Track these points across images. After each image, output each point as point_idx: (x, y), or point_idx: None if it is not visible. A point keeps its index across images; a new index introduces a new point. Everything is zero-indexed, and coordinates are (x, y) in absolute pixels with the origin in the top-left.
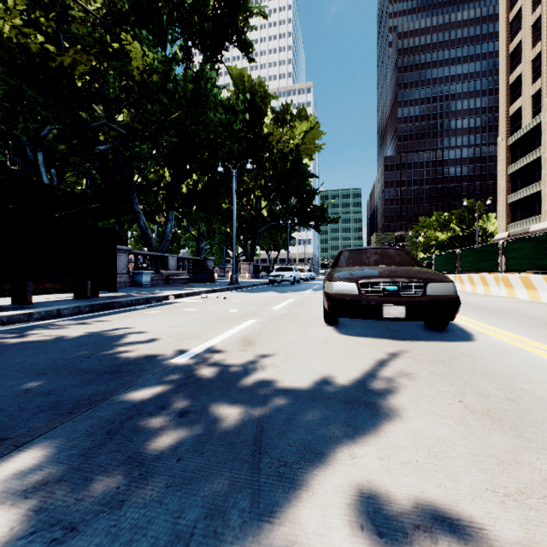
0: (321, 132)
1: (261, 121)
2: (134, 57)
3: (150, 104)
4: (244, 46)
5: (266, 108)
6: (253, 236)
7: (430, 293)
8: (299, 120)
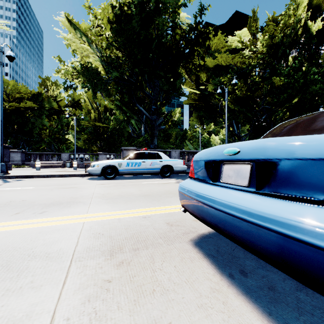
0: None
1: None
2: (277, 83)
3: (282, 94)
4: None
5: None
6: None
7: None
8: None
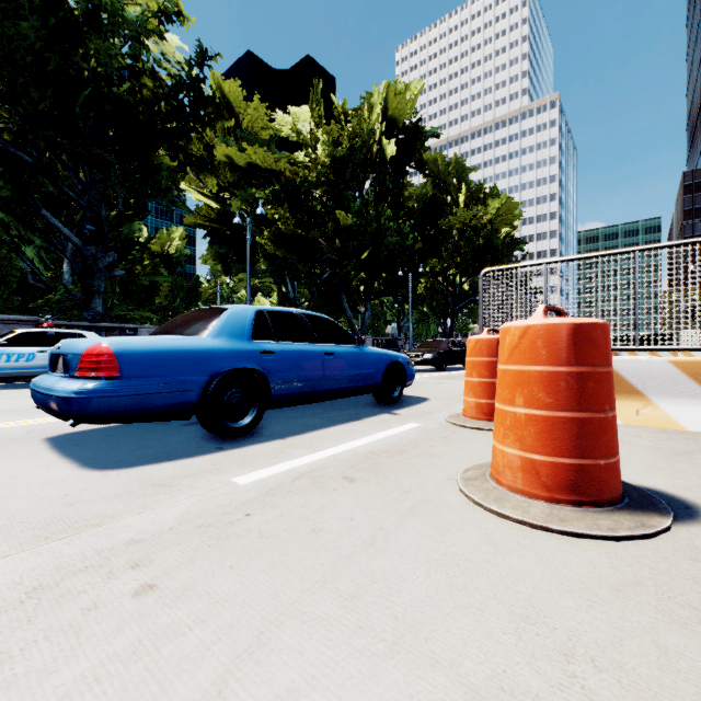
0: (516, 205)
1: (458, 197)
2: (343, 223)
3: (352, 241)
4: (422, 167)
5: (463, 181)
6: (451, 313)
7: (424, 357)
8: (491, 197)
